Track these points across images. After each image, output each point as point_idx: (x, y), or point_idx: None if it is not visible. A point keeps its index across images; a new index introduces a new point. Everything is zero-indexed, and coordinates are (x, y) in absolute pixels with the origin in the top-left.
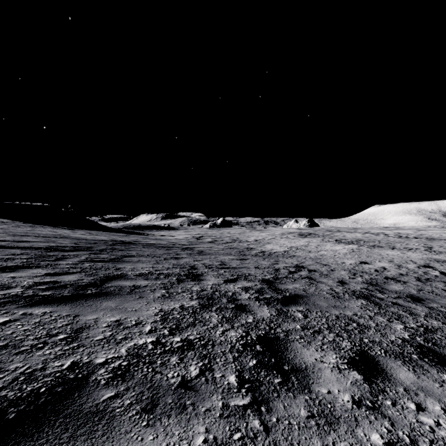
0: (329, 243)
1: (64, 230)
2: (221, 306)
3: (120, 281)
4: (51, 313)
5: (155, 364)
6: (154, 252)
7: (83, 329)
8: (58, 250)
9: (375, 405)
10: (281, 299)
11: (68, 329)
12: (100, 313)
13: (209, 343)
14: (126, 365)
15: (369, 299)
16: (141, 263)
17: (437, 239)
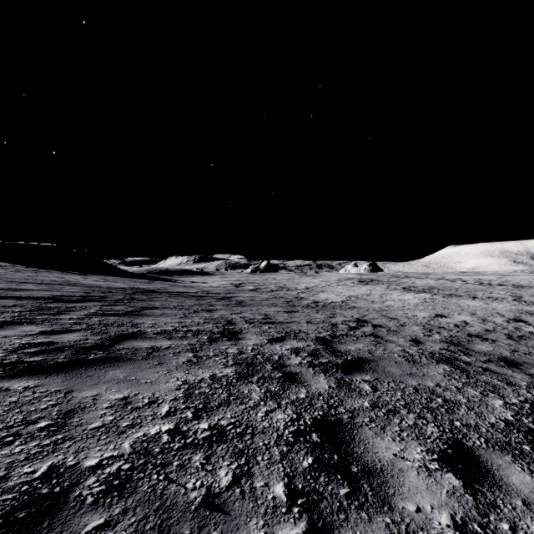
0: (396, 291)
1: (74, 275)
2: (264, 375)
3: (135, 341)
4: (36, 389)
5: (170, 467)
6: (182, 303)
7: (76, 412)
8: (62, 301)
9: (488, 532)
10: (341, 364)
11: (54, 412)
12: (103, 387)
13: (247, 432)
14: (128, 469)
15: (453, 363)
16: (165, 316)
17: (526, 286)
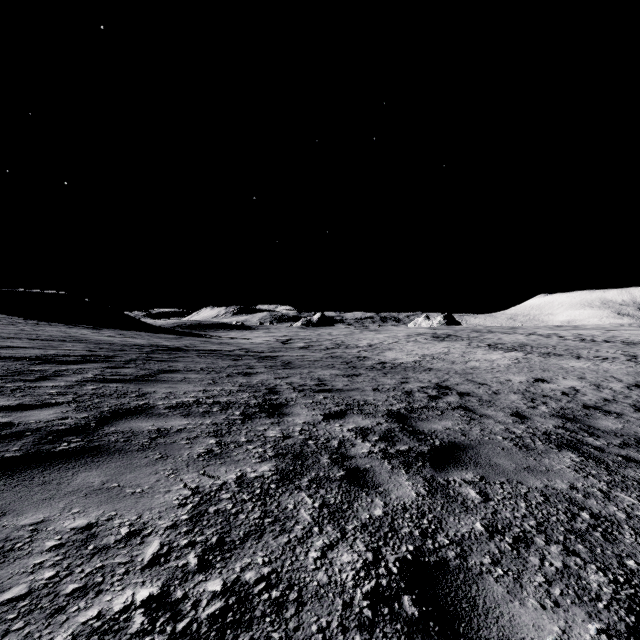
0: (479, 349)
1: (83, 330)
2: (318, 474)
3: (135, 420)
4: None
5: None
6: (213, 364)
7: None
8: (53, 362)
9: None
10: (428, 454)
11: None
12: (59, 504)
13: (290, 598)
14: None
15: (580, 450)
16: (187, 383)
17: (639, 343)
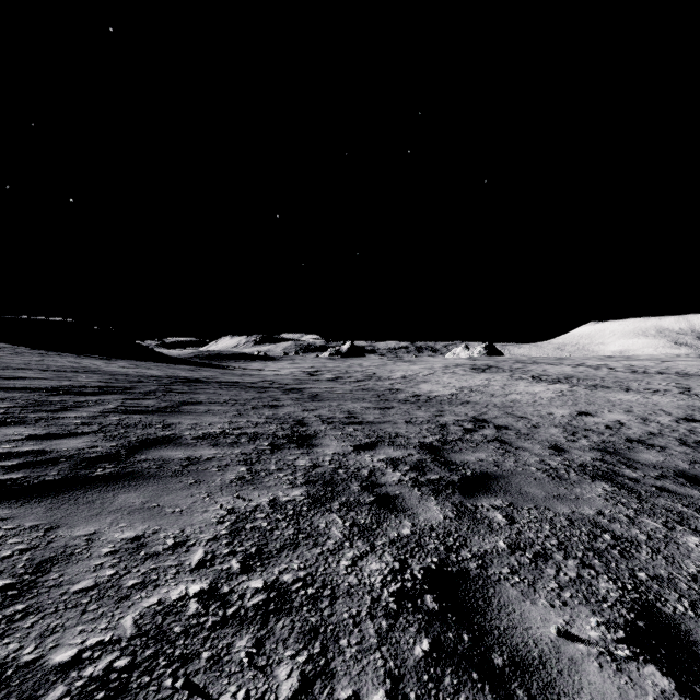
0: (522, 382)
1: (94, 360)
2: (349, 499)
3: (165, 449)
4: (1, 523)
5: (196, 663)
6: (236, 396)
7: (55, 563)
8: (70, 393)
9: None
10: (458, 482)
11: (22, 562)
12: (106, 519)
13: (324, 594)
14: (123, 669)
15: (614, 480)
16: (212, 414)
17: (695, 375)
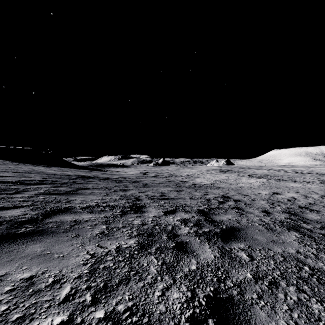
0: (244, 177)
1: (41, 167)
2: (161, 245)
3: (63, 215)
4: None
5: None
6: (107, 185)
7: None
8: (23, 184)
9: None
10: (219, 233)
11: None
12: (15, 264)
13: (143, 321)
14: None
15: (299, 230)
16: (93, 195)
17: None
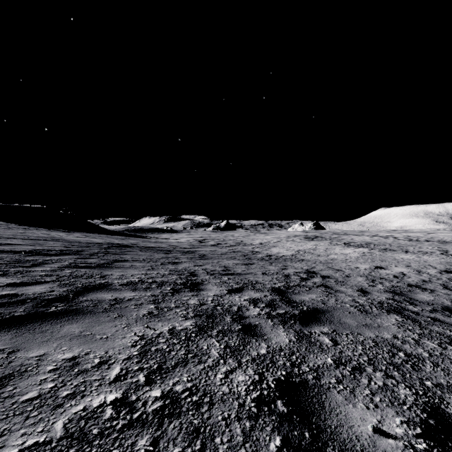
0: (338, 246)
1: (59, 232)
2: (224, 327)
3: (100, 292)
4: None
5: None
6: (151, 256)
7: (12, 379)
8: (41, 254)
9: None
10: (298, 315)
11: None
12: (53, 344)
13: (205, 400)
14: None
15: (402, 313)
16: (133, 268)
17: (450, 242)
